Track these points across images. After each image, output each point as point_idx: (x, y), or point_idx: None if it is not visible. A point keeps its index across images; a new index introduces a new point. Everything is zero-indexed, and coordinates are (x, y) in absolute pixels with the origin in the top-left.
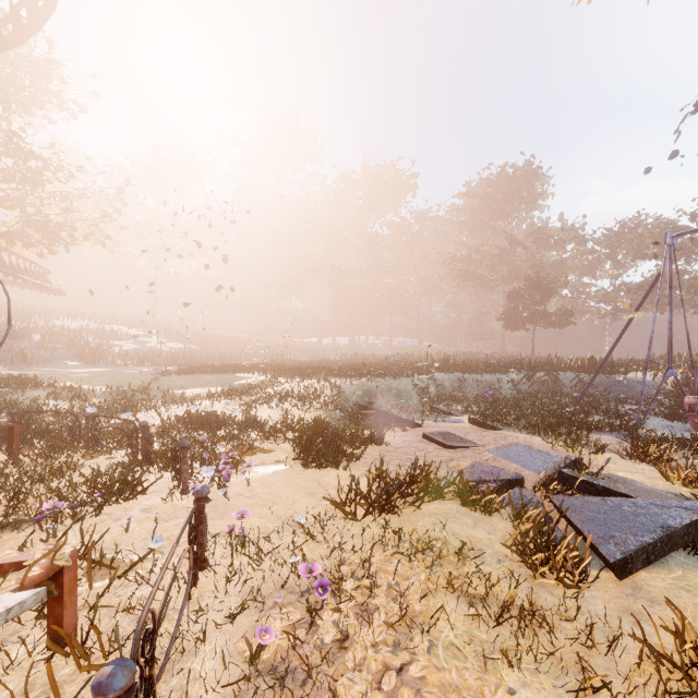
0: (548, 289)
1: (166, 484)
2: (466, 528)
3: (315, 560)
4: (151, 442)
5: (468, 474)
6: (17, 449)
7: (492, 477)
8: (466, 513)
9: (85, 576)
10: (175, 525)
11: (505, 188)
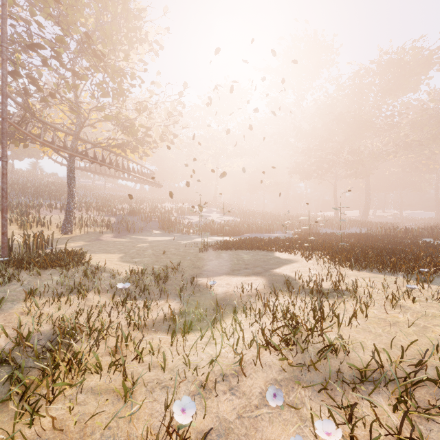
0: None
1: None
2: None
3: None
4: None
5: None
6: None
7: None
8: None
9: None
10: None
11: None
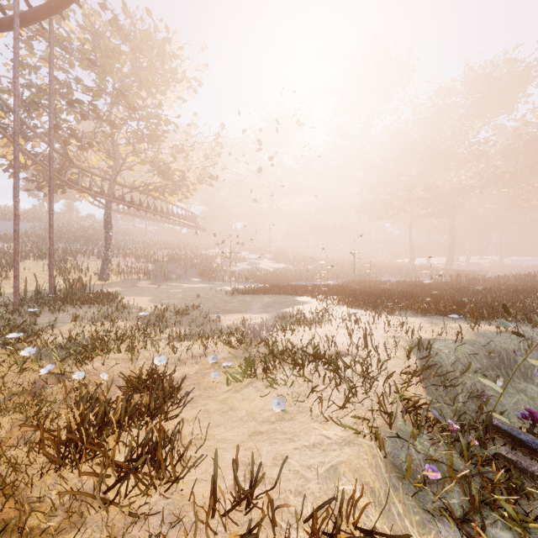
0: None
1: None
2: None
3: None
4: None
5: None
6: None
7: None
8: None
9: None
10: None
11: None
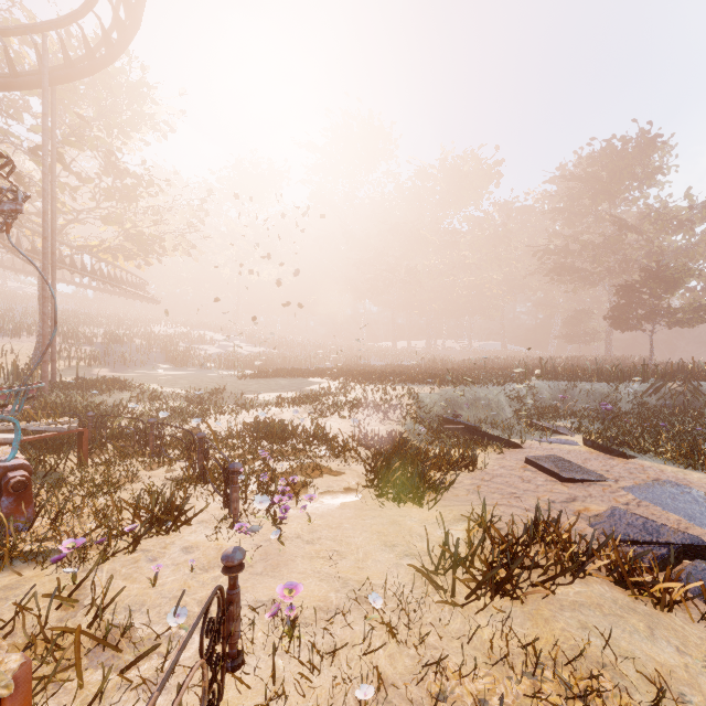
0: (672, 280)
1: (216, 512)
2: (638, 639)
3: (398, 685)
4: (206, 457)
5: (605, 526)
6: (87, 455)
7: (647, 535)
8: (628, 604)
9: (87, 655)
10: (213, 578)
11: (612, 164)
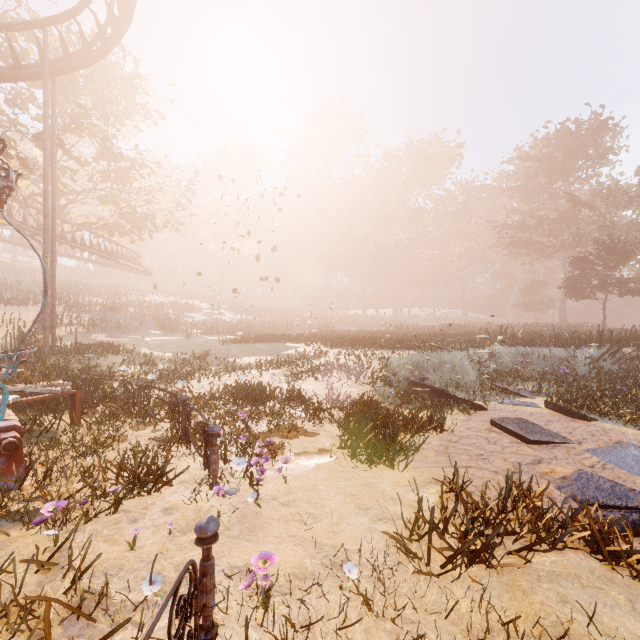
0: (624, 252)
1: (197, 472)
2: (621, 614)
3: None
4: (188, 419)
5: (573, 489)
6: (79, 415)
7: (617, 500)
8: (605, 574)
9: (62, 624)
10: (191, 541)
11: (566, 145)
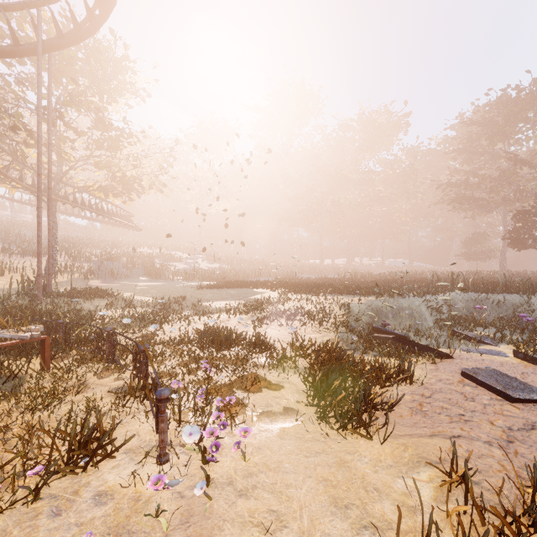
0: None
1: (147, 437)
2: None
3: None
4: (146, 370)
5: None
6: (49, 360)
7: None
8: None
9: None
10: None
11: (507, 110)
